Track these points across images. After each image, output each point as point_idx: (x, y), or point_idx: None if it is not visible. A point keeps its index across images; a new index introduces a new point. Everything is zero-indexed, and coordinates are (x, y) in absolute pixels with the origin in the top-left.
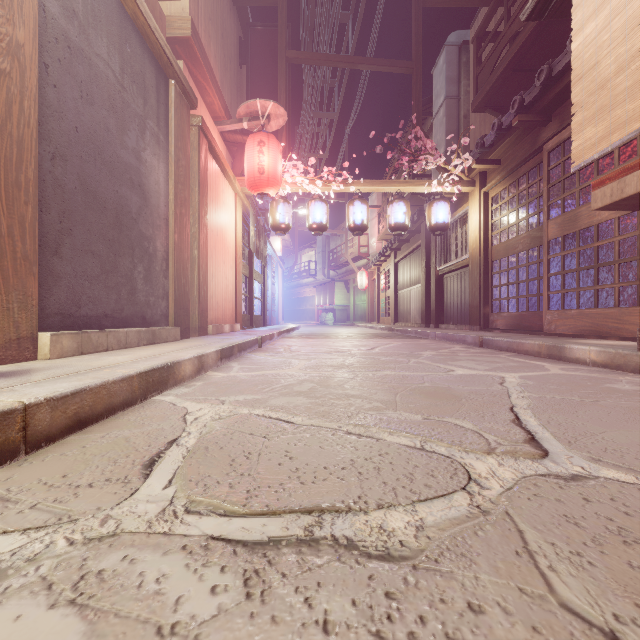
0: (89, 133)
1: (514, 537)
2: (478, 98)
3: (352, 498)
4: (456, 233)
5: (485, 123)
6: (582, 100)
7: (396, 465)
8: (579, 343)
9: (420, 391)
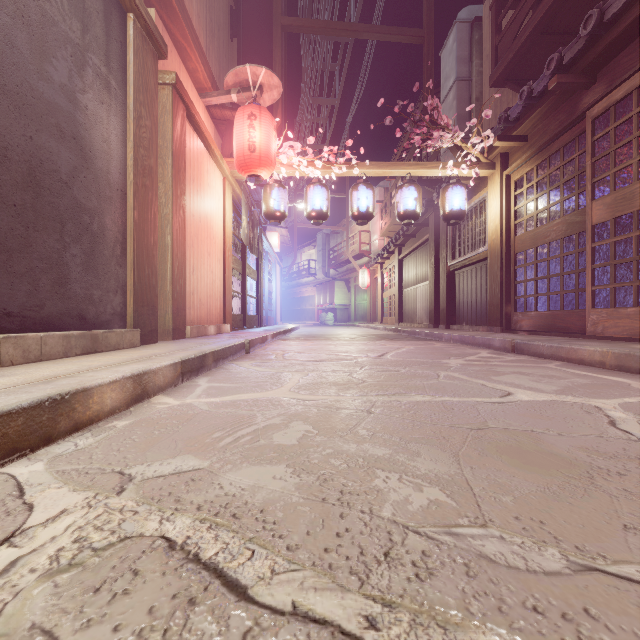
0: None
1: None
2: (498, 70)
3: None
4: (471, 224)
5: (501, 103)
6: None
7: None
8: None
9: (494, 446)
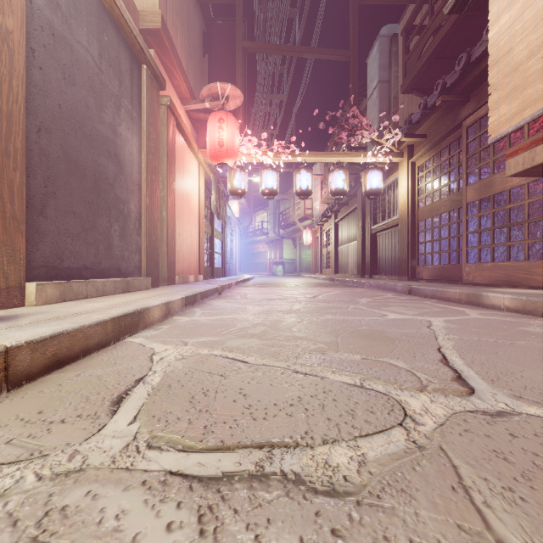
0: (71, 109)
1: (449, 472)
2: (406, 82)
3: (299, 434)
4: (387, 197)
5: (412, 103)
6: (498, 81)
7: (339, 402)
8: (494, 291)
9: (358, 333)
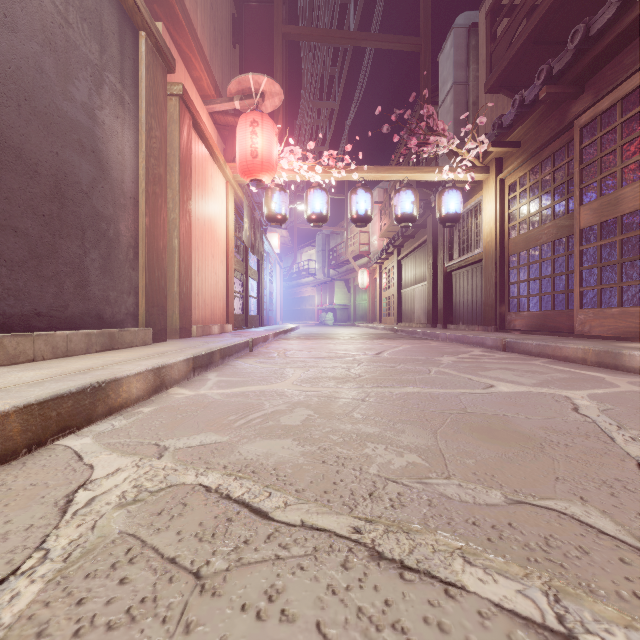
0: (8, 68)
1: None
2: (493, 77)
3: None
4: (467, 226)
5: (497, 108)
6: None
7: None
8: (639, 348)
9: (468, 426)
